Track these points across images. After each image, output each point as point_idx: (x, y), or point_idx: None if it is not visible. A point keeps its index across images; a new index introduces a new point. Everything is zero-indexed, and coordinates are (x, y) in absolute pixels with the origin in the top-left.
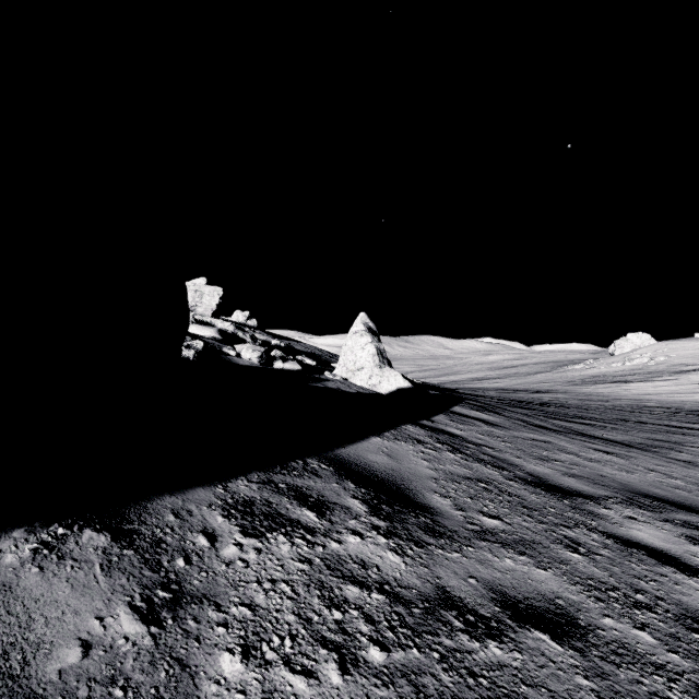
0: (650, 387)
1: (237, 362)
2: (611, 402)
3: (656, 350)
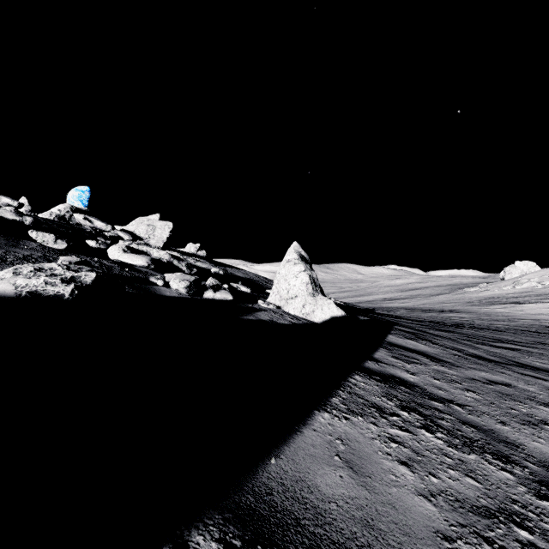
0: (542, 307)
1: (162, 292)
2: (512, 322)
3: (542, 275)
